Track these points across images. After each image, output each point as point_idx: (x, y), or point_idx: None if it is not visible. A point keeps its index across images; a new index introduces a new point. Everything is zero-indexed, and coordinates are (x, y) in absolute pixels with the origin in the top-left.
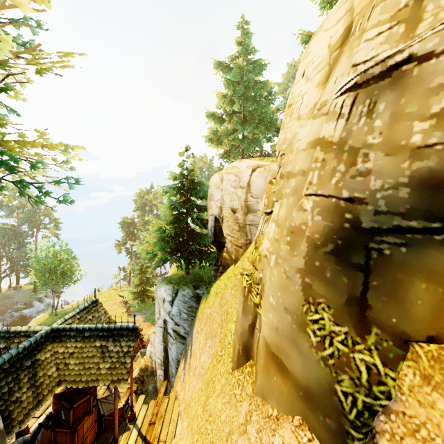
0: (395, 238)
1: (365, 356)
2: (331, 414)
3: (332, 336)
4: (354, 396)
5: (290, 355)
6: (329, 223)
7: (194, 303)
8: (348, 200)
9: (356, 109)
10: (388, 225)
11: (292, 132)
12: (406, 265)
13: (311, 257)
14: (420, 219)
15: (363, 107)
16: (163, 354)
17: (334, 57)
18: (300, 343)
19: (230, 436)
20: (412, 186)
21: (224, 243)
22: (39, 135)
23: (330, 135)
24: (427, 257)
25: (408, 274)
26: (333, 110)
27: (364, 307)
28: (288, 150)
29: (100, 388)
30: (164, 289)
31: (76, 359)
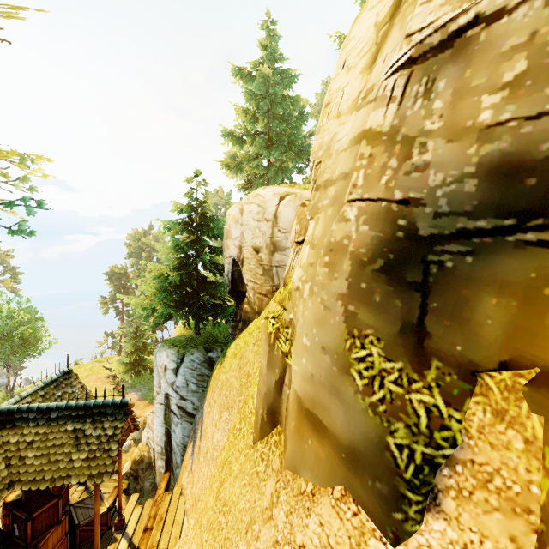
0: (459, 246)
1: (425, 397)
2: (383, 475)
3: (383, 375)
4: (411, 448)
5: (329, 408)
6: (379, 233)
7: (206, 370)
8: (402, 203)
9: (411, 90)
10: (451, 230)
11: (330, 133)
12: (473, 278)
13: (356, 278)
14: (490, 217)
15: (419, 86)
16: (164, 439)
17: (383, 33)
18: (342, 390)
19: (251, 526)
20: (480, 177)
21: (244, 293)
22: None
23: (379, 124)
24: (498, 265)
25: (475, 289)
26: (382, 94)
27: (422, 336)
28: (326, 156)
29: (75, 489)
30: (166, 354)
31: (37, 449)
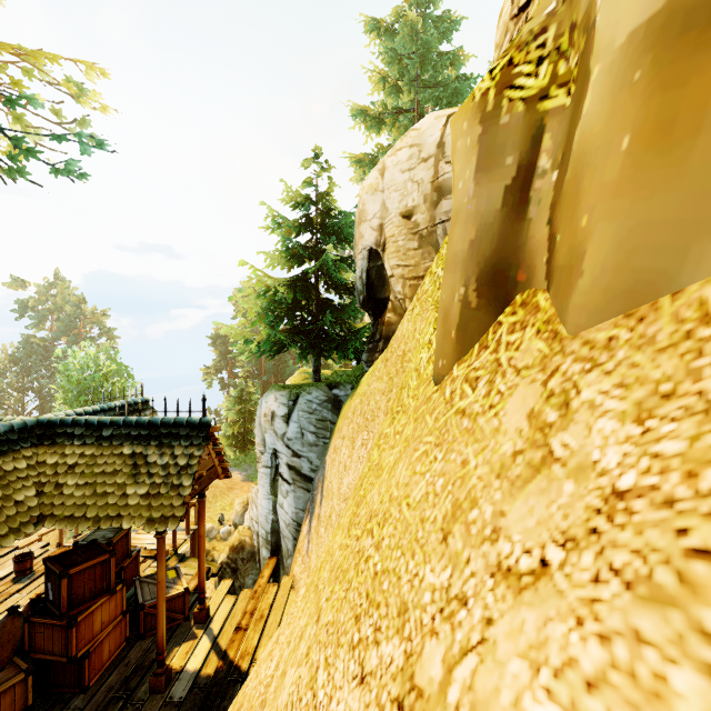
0: None
1: None
2: None
3: None
4: None
5: None
6: None
7: (329, 413)
8: None
9: None
10: None
11: None
12: None
13: None
14: None
15: None
16: (271, 518)
17: None
18: None
19: (460, 517)
20: None
21: (387, 301)
22: (27, 57)
23: None
24: None
25: None
26: None
27: None
28: None
29: (149, 565)
30: (274, 397)
31: (80, 476)
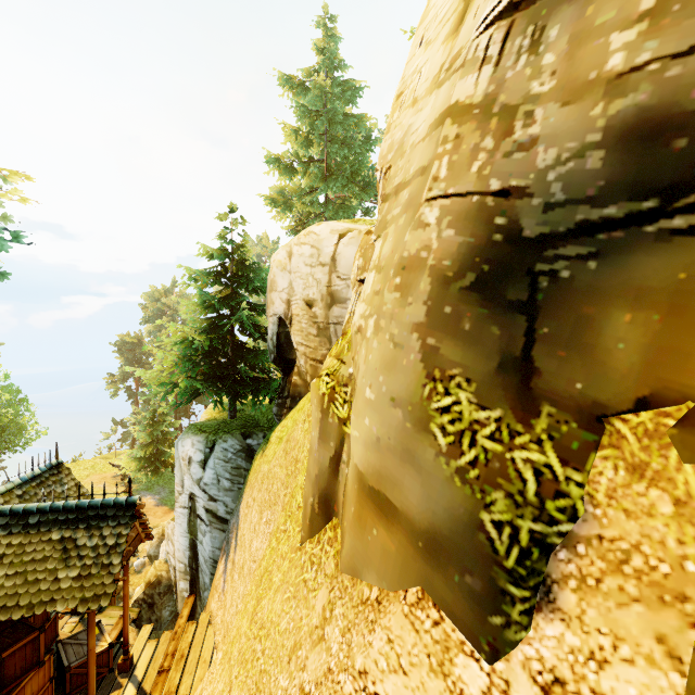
0: (578, 248)
1: (532, 454)
2: (475, 566)
3: (475, 429)
4: (514, 525)
5: (401, 482)
6: (469, 237)
7: (243, 461)
8: (500, 194)
9: (512, 45)
10: (568, 225)
11: (403, 127)
12: (598, 289)
13: (438, 300)
14: (623, 200)
15: (523, 39)
16: (188, 554)
17: None
18: (419, 453)
19: (296, 652)
20: (609, 146)
21: (294, 361)
22: None
23: (468, 95)
24: (633, 267)
25: (600, 304)
26: (472, 57)
27: (528, 373)
28: (397, 156)
29: (67, 621)
30: (191, 442)
31: (9, 566)
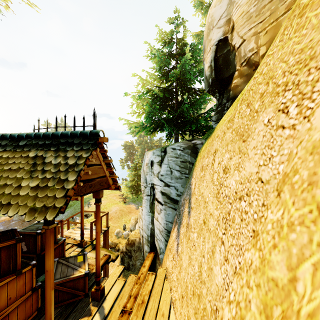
0: None
1: None
2: None
3: None
4: None
5: None
6: None
7: (189, 155)
8: None
9: None
10: None
11: None
12: None
13: None
14: None
15: None
16: (150, 227)
17: None
18: None
19: None
20: None
21: (230, 78)
22: None
23: None
24: None
25: None
26: None
27: None
28: None
29: (74, 250)
30: (152, 152)
31: None
